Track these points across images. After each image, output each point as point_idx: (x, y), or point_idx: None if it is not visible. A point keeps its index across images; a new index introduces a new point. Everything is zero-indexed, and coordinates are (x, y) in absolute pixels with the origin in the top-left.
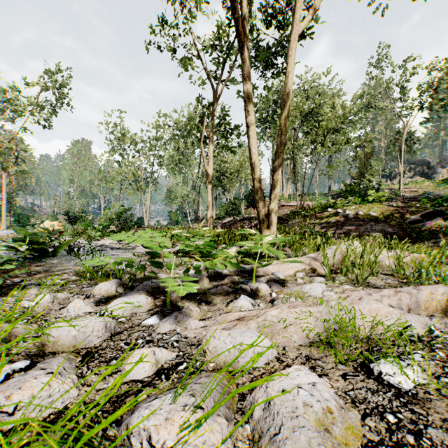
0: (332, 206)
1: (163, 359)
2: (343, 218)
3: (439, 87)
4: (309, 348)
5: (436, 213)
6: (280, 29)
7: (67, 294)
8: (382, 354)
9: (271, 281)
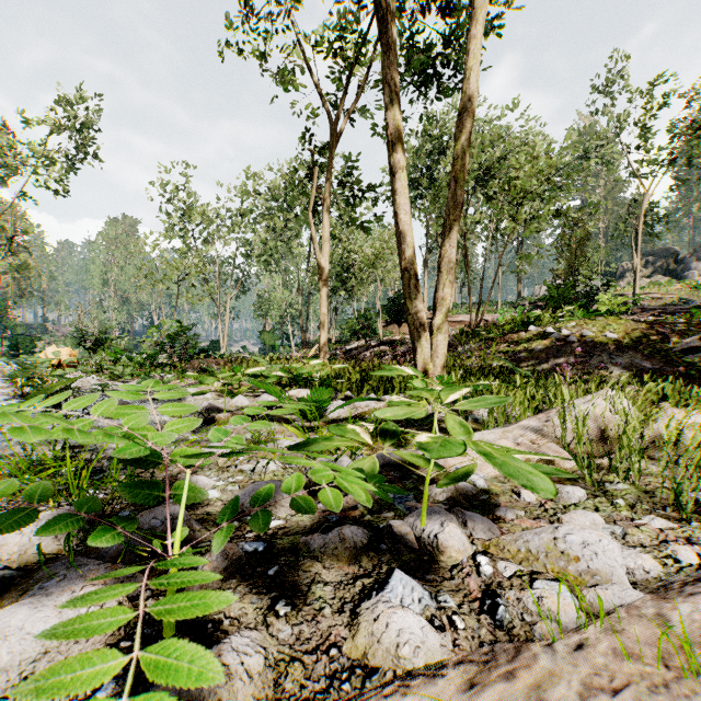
0: (532, 323)
1: None
2: (557, 342)
3: (700, 129)
4: None
5: None
6: (445, 15)
7: None
8: None
9: (460, 497)
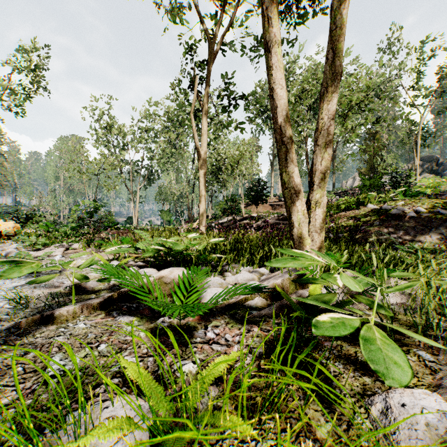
0: (362, 202)
1: None
2: (393, 217)
3: None
4: None
5: None
6: None
7: None
8: None
9: None
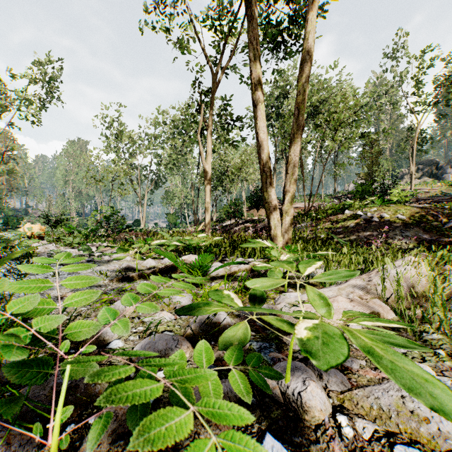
0: (346, 208)
1: None
2: (364, 221)
3: None
4: None
5: None
6: (289, 2)
7: None
8: None
9: None
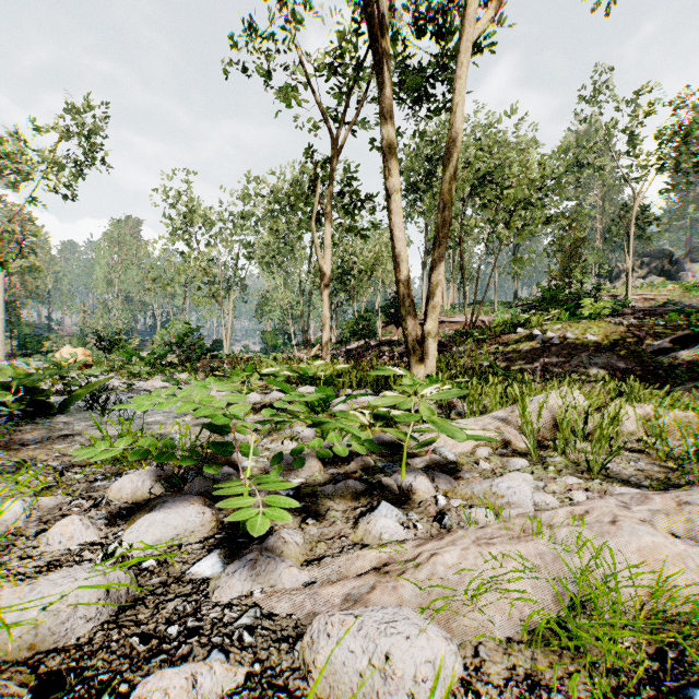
0: (522, 325)
1: (215, 692)
2: (542, 344)
3: (690, 135)
4: (528, 648)
5: (696, 337)
6: (440, 38)
7: (61, 497)
8: (691, 672)
9: (434, 465)
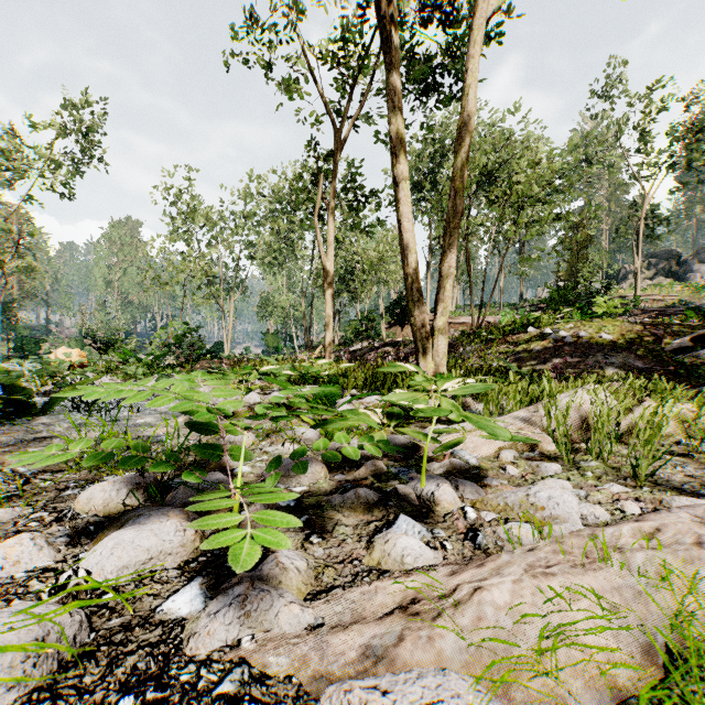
0: (532, 324)
1: None
2: (554, 343)
3: (700, 132)
4: None
5: None
6: (447, 26)
7: (20, 509)
8: None
9: (455, 471)
